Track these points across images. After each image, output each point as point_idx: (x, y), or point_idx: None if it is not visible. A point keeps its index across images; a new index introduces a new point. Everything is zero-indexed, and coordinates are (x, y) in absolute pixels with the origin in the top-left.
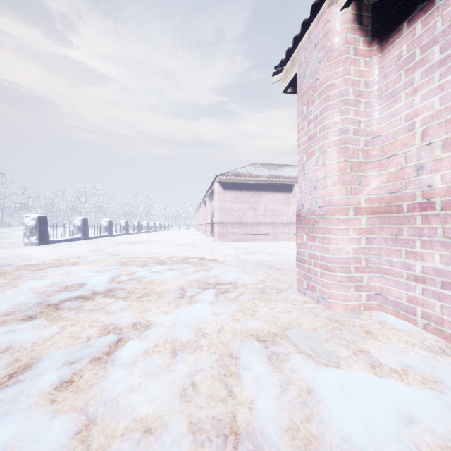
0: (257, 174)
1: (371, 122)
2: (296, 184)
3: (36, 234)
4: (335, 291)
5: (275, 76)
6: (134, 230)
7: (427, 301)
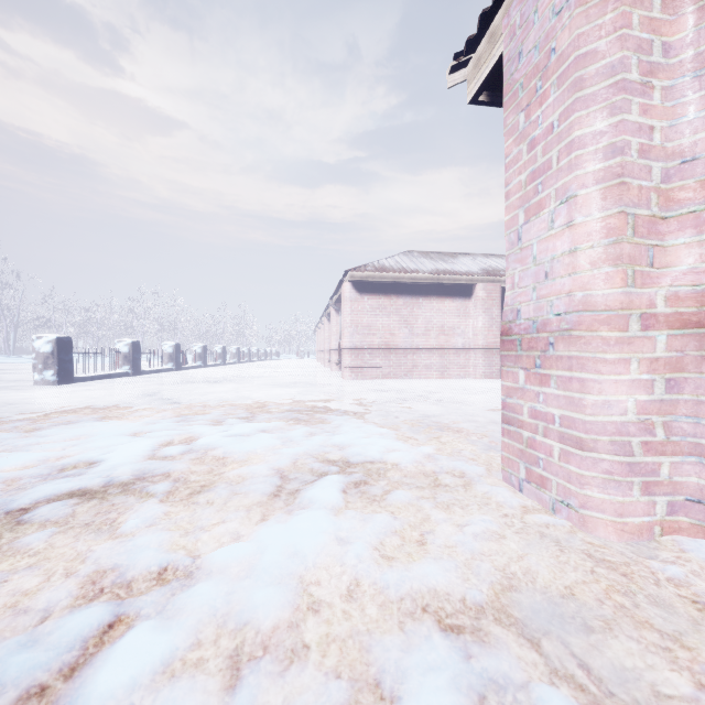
0: (414, 268)
1: (676, 129)
2: (478, 285)
3: (54, 366)
4: (598, 493)
5: (454, 73)
6: (217, 359)
7: None
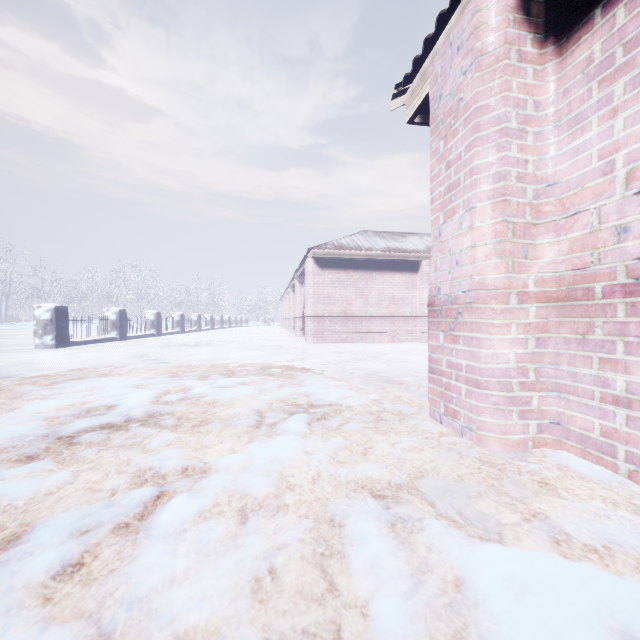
0: (368, 246)
1: (543, 162)
2: (424, 261)
3: (53, 332)
4: (489, 418)
5: (395, 99)
6: (193, 326)
7: (634, 436)
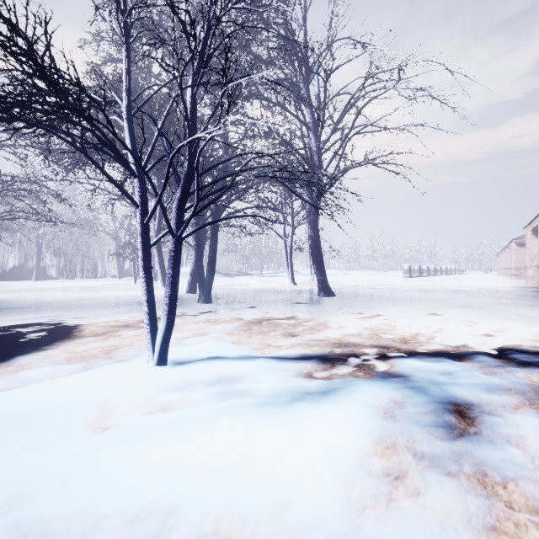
0: None
1: (536, 251)
2: None
3: (408, 273)
4: (528, 281)
5: (523, 229)
6: (437, 273)
7: None
